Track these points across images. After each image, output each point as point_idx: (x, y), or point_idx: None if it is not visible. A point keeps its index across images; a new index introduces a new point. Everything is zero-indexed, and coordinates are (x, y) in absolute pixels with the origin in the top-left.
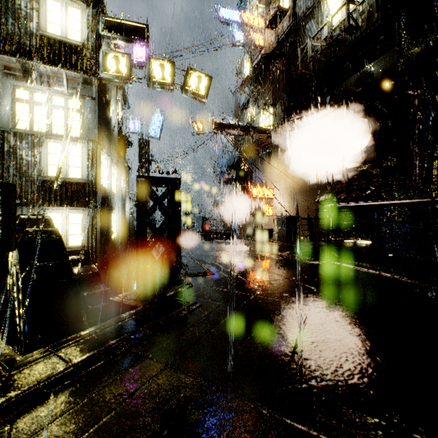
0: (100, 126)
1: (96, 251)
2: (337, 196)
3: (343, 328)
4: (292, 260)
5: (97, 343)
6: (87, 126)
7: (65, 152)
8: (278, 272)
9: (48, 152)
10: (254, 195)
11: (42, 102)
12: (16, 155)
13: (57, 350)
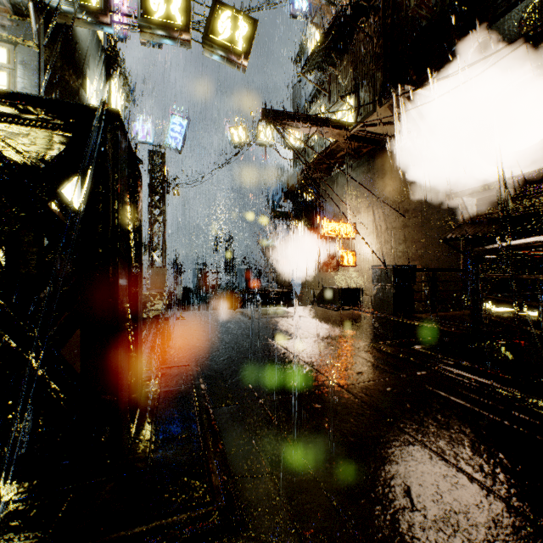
0: None
1: None
2: (486, 228)
3: None
4: (467, 382)
5: None
6: None
7: None
8: (502, 480)
9: None
10: (325, 233)
11: None
12: None
13: None
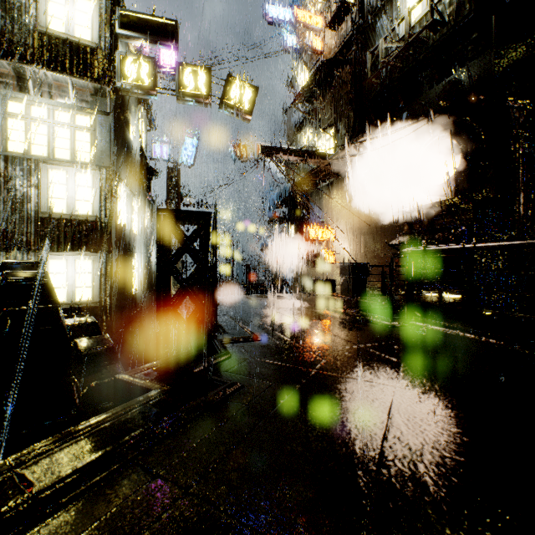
0: (117, 149)
1: (111, 308)
2: (416, 237)
3: (448, 424)
4: (362, 320)
5: (83, 452)
6: (100, 149)
7: (71, 181)
8: (346, 336)
9: (49, 182)
10: (311, 237)
11: (42, 119)
12: (8, 185)
13: (20, 464)
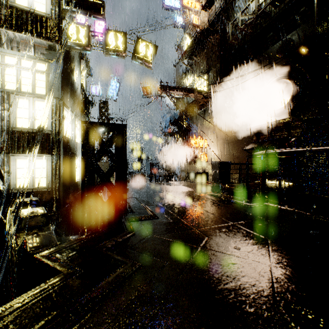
0: (64, 86)
1: (60, 191)
2: (262, 144)
3: None
4: (230, 201)
5: None
6: (52, 85)
7: (31, 107)
8: (220, 214)
9: (17, 107)
10: (191, 145)
11: (12, 65)
12: None
13: None
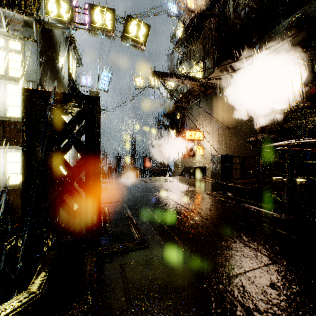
0: (44, 70)
1: None
2: (269, 135)
3: None
4: (246, 208)
5: None
6: (28, 67)
7: (2, 91)
8: (245, 237)
9: None
10: (187, 137)
11: None
12: None
13: None
